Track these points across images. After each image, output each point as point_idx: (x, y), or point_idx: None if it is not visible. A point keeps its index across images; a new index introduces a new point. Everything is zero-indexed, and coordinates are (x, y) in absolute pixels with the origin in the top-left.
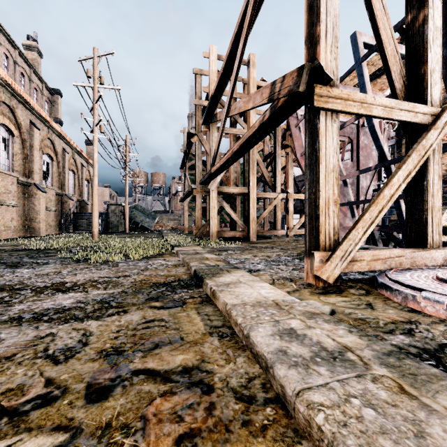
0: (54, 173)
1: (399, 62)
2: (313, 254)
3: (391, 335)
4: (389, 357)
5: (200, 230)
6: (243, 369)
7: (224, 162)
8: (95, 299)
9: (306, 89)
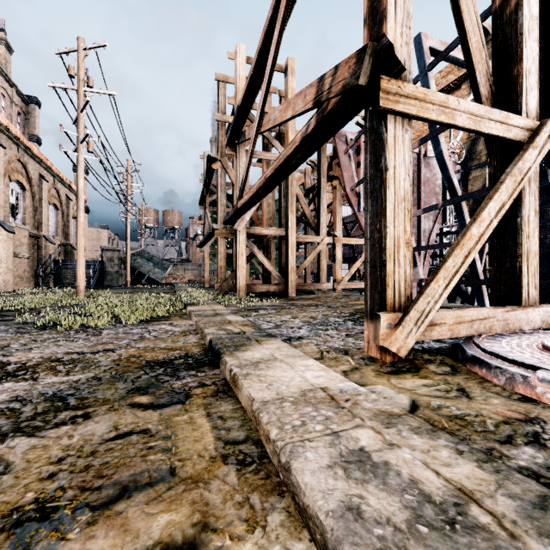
0: (26, 207)
1: (485, 59)
2: (379, 316)
3: (512, 448)
4: (547, 515)
5: (224, 283)
6: (279, 546)
7: (254, 193)
8: (43, 394)
9: (367, 84)
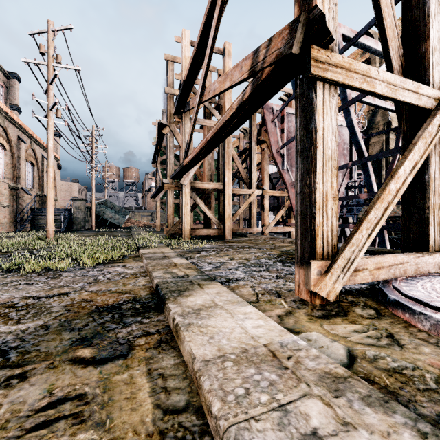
0: (7, 164)
1: (397, 38)
2: (310, 264)
3: None
4: None
5: (172, 228)
6: None
7: (197, 153)
8: None
9: (299, 54)
